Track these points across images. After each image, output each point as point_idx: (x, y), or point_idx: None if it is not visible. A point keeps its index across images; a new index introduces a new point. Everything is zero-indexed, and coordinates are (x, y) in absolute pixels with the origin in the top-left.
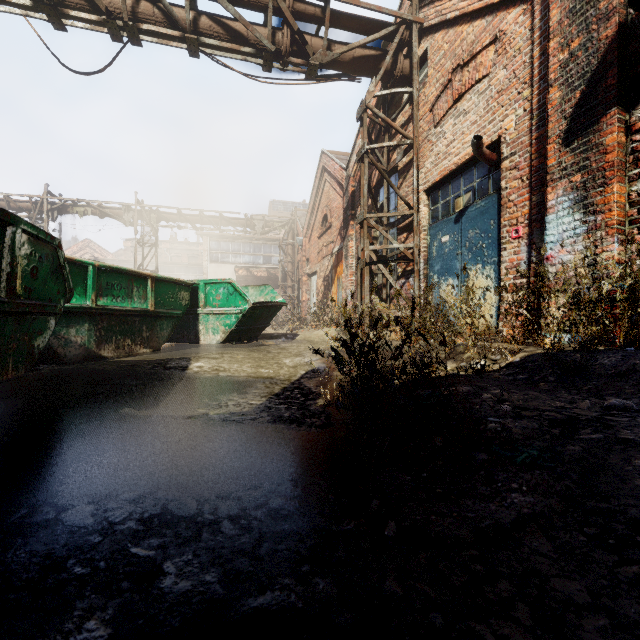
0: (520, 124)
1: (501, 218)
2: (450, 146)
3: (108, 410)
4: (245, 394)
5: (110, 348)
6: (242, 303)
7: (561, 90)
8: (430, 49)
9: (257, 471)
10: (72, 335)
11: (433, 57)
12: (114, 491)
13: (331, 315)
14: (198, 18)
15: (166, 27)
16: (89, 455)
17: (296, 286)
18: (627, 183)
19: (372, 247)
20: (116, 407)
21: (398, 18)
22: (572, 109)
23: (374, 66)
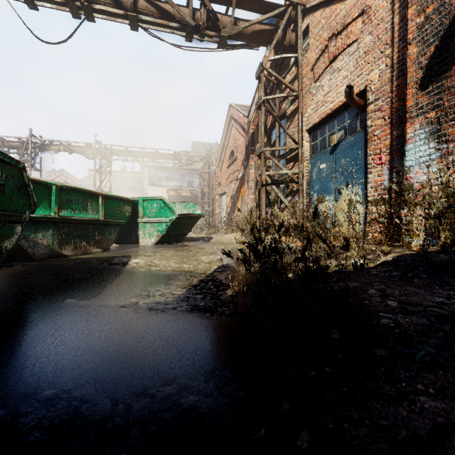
0: (383, 76)
1: (367, 149)
2: (327, 96)
3: (55, 301)
4: (169, 285)
5: (69, 248)
6: (170, 214)
7: (418, 46)
8: (311, 24)
9: (173, 363)
10: (39, 238)
11: (313, 30)
12: (33, 390)
13: (236, 224)
14: (137, 0)
15: (113, 7)
16: (24, 346)
17: (211, 203)
18: None
19: (267, 173)
20: (62, 298)
21: (286, 2)
22: (427, 61)
23: (269, 38)
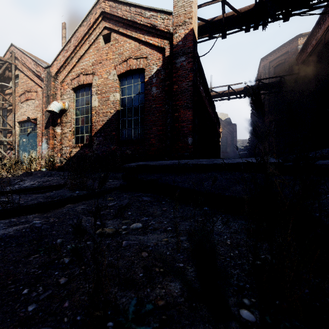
0: (41, 117)
1: (37, 139)
2: (25, 112)
3: None
4: None
5: None
6: None
7: (45, 117)
8: (20, 76)
9: None
10: None
11: (20, 79)
12: None
13: None
14: None
15: None
16: None
17: None
18: (54, 140)
19: None
20: None
21: (7, 53)
22: (46, 122)
23: None
